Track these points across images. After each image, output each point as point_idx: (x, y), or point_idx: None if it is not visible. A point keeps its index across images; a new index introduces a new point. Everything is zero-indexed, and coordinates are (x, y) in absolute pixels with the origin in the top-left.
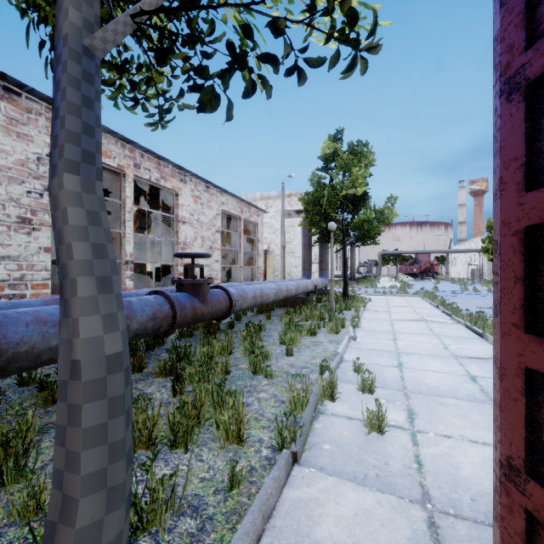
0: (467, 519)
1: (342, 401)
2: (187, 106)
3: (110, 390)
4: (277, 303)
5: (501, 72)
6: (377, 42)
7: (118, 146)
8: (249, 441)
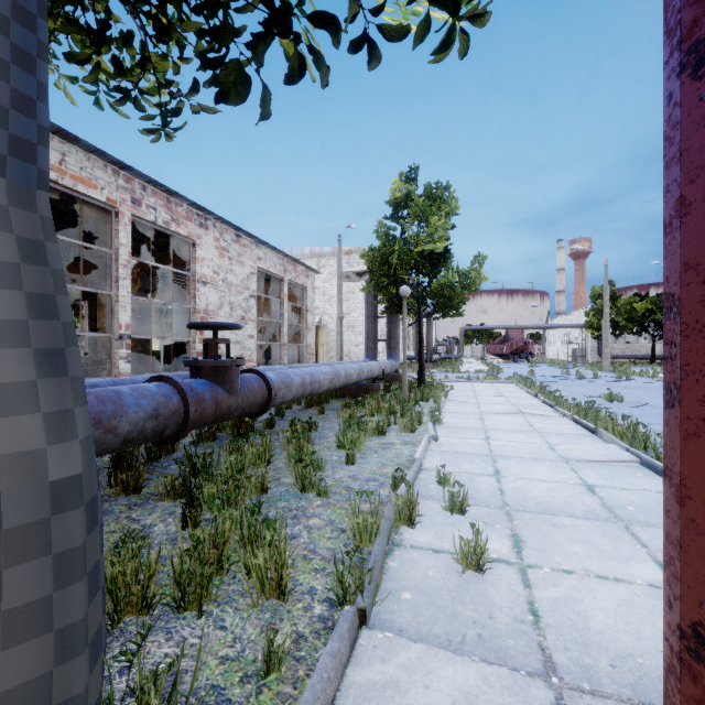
0: (609, 698)
1: (424, 526)
2: (204, 108)
3: (57, 541)
4: (333, 393)
5: (681, 36)
6: (485, 8)
7: (108, 172)
8: (295, 593)
